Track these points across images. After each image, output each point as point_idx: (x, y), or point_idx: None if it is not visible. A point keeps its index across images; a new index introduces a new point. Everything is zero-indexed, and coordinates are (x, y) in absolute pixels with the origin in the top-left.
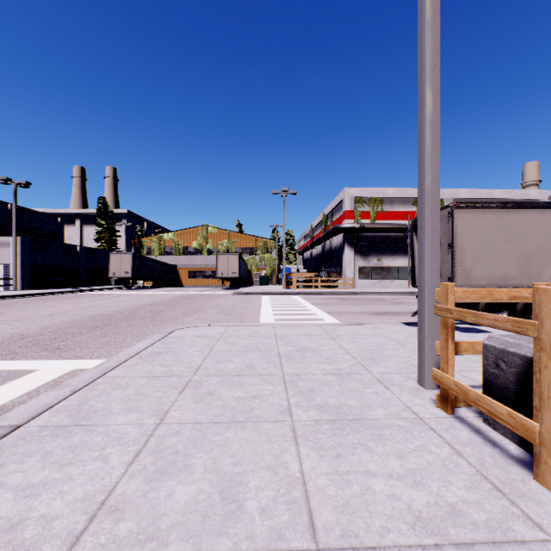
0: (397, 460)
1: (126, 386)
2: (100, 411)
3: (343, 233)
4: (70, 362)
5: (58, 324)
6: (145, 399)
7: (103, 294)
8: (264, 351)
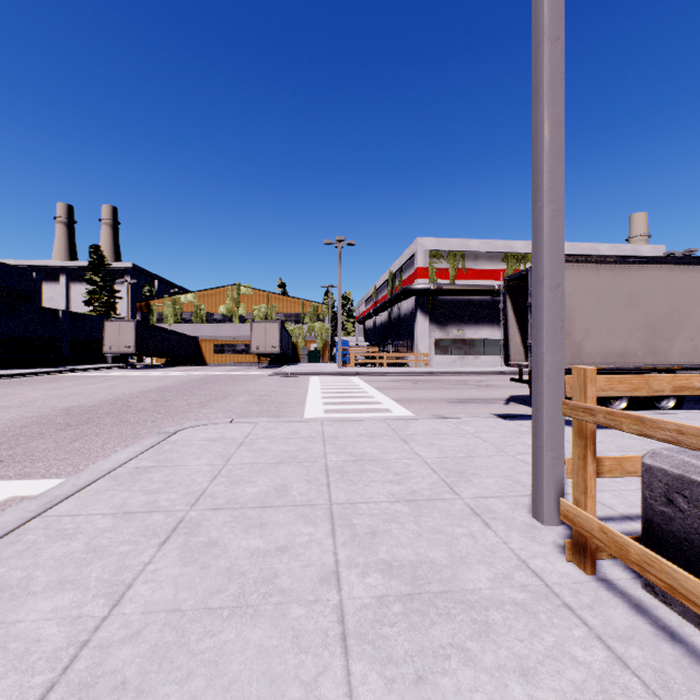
0: (521, 683)
1: (73, 535)
2: (10, 588)
3: (415, 296)
4: (8, 484)
5: (13, 421)
6: (99, 561)
7: (93, 376)
8: (305, 463)
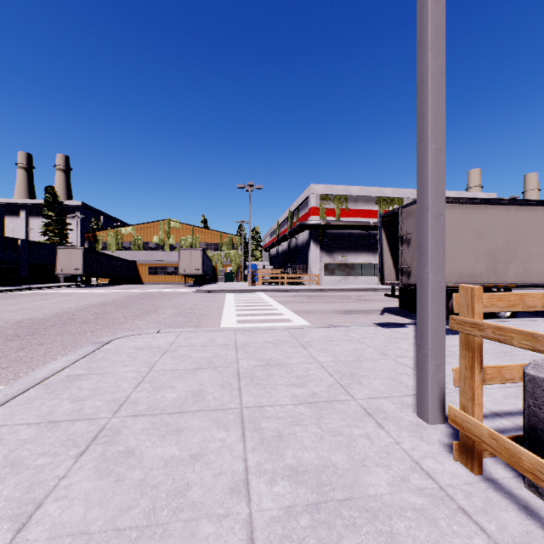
0: None
1: None
2: None
3: (309, 230)
4: None
5: None
6: (13, 476)
7: (46, 293)
8: (220, 369)
